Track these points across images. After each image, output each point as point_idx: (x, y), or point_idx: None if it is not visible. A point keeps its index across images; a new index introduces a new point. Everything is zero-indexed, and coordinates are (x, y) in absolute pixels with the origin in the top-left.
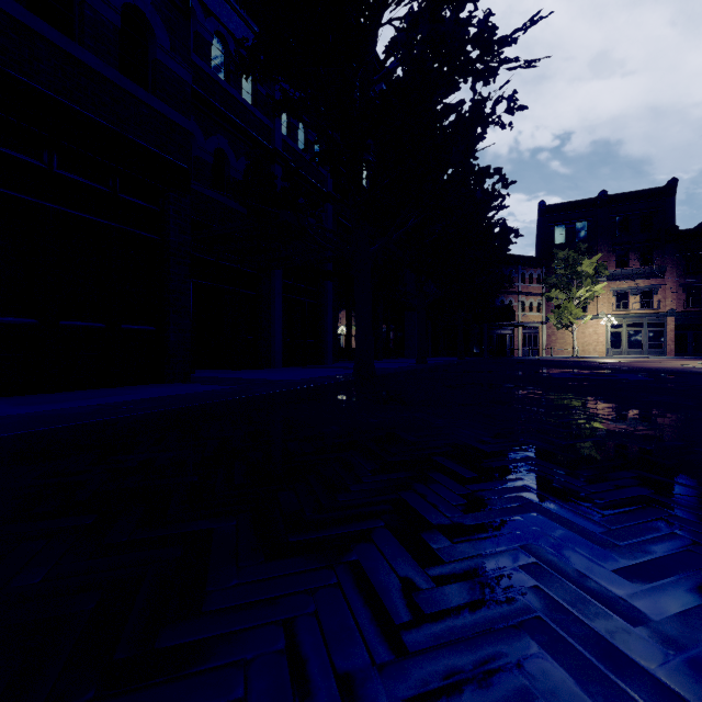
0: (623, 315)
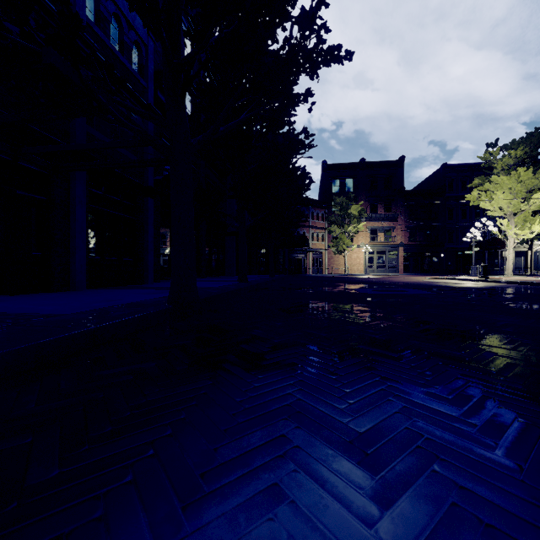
0: (374, 245)
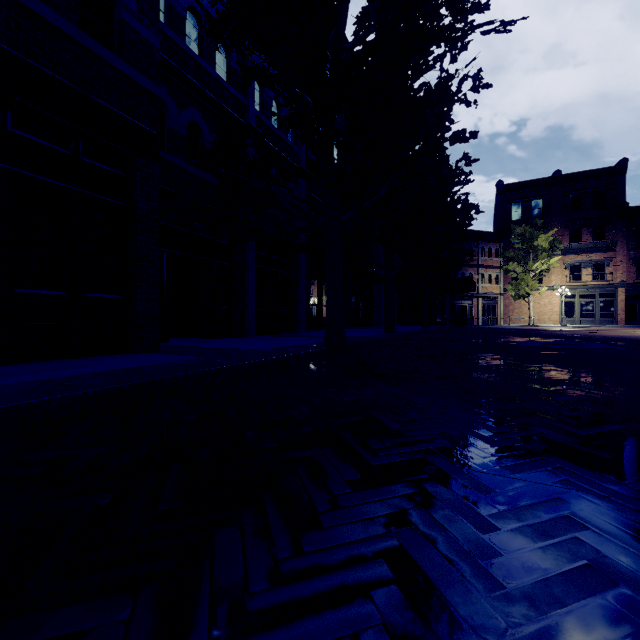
0: (576, 286)
